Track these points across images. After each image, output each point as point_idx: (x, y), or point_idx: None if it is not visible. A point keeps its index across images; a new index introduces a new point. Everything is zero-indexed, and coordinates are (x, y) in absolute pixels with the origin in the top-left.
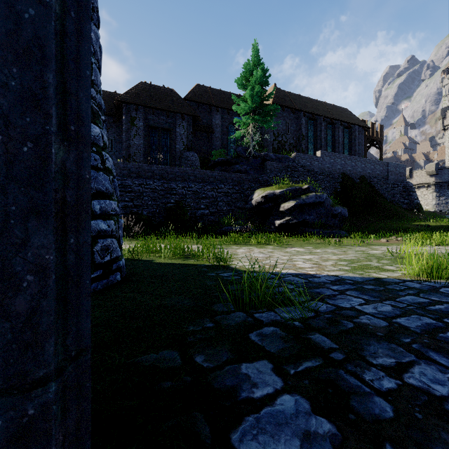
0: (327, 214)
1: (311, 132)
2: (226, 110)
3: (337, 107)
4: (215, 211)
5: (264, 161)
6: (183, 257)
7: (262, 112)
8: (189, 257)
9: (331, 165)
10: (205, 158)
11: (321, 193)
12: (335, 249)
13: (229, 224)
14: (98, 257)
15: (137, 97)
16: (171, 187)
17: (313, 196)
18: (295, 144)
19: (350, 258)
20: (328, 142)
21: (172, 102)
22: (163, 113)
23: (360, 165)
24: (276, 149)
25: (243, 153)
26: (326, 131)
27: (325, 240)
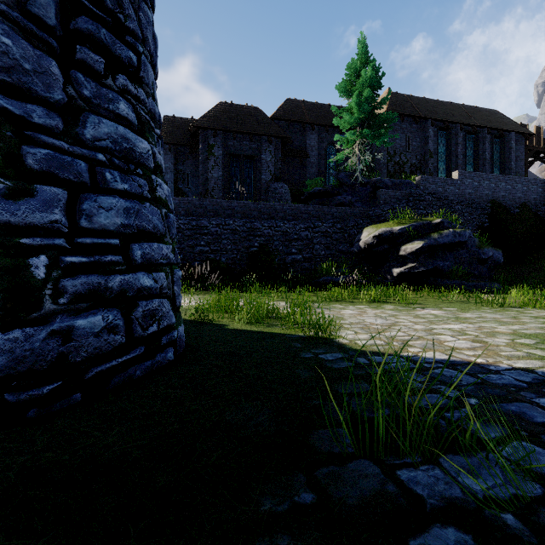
0: (470, 259)
1: (443, 147)
2: (325, 127)
3: (482, 110)
4: (309, 256)
5: (375, 189)
6: (267, 320)
7: (373, 124)
8: (274, 320)
9: (474, 190)
10: (298, 190)
11: (462, 230)
12: (496, 313)
13: (329, 274)
14: (138, 328)
15: (215, 121)
16: (255, 227)
17: (449, 234)
18: (419, 164)
19: (534, 331)
20: (468, 158)
21: (257, 122)
22: (245, 137)
23: (520, 188)
24: (391, 172)
25: (346, 180)
26: (465, 144)
27: (472, 298)
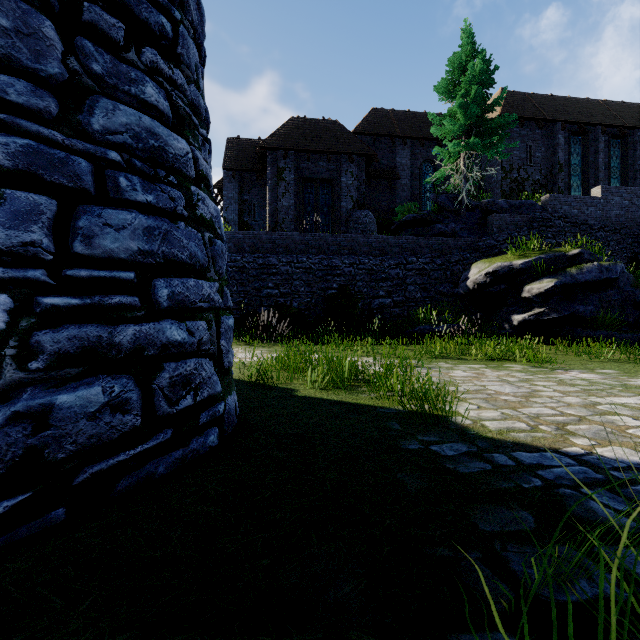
0: (623, 302)
1: (577, 158)
2: (419, 141)
3: (632, 105)
4: (401, 300)
5: (486, 214)
6: (349, 384)
7: (484, 132)
8: (359, 385)
9: (624, 210)
10: (385, 220)
11: (611, 263)
12: None
13: (427, 322)
14: (162, 403)
15: (286, 140)
16: (333, 265)
17: (593, 269)
18: (544, 181)
19: None
20: (613, 170)
21: (336, 138)
22: (322, 157)
23: None
24: (506, 193)
25: (448, 204)
26: (608, 151)
27: (631, 355)
